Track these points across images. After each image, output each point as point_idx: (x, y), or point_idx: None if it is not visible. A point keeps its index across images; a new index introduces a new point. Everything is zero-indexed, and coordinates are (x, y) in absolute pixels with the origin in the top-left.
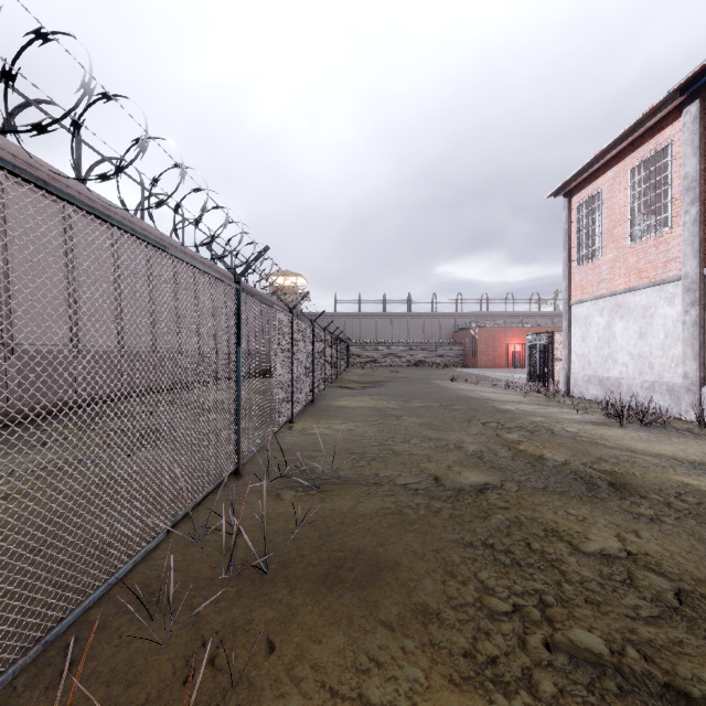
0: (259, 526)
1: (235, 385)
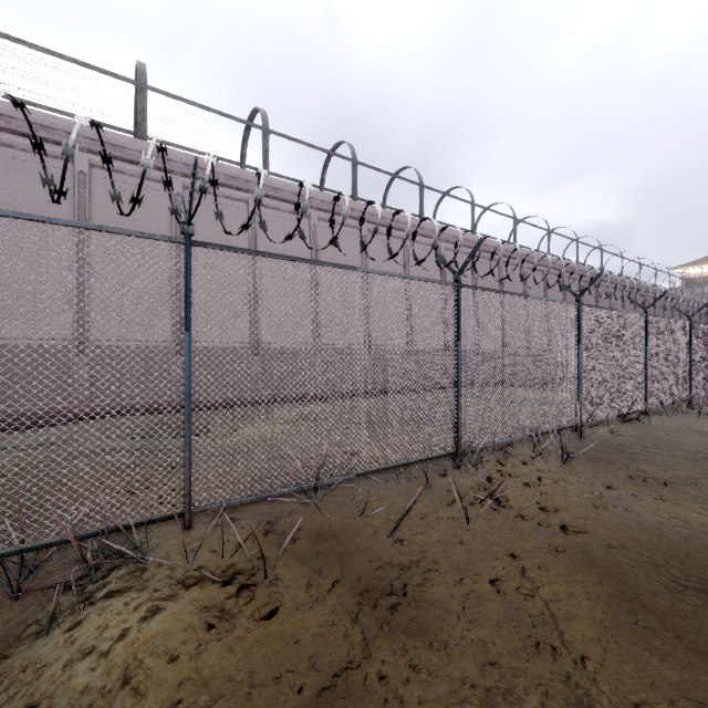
0: (707, 411)
1: (688, 364)
